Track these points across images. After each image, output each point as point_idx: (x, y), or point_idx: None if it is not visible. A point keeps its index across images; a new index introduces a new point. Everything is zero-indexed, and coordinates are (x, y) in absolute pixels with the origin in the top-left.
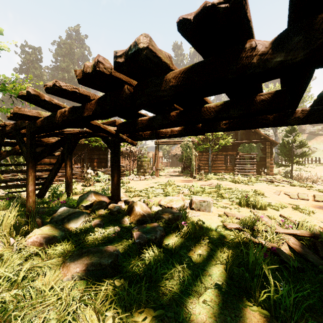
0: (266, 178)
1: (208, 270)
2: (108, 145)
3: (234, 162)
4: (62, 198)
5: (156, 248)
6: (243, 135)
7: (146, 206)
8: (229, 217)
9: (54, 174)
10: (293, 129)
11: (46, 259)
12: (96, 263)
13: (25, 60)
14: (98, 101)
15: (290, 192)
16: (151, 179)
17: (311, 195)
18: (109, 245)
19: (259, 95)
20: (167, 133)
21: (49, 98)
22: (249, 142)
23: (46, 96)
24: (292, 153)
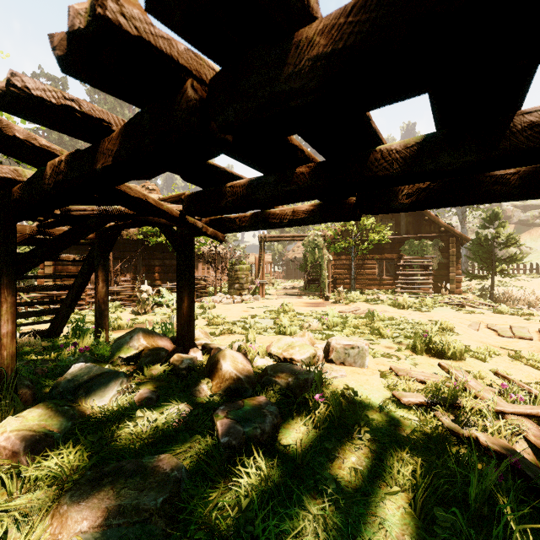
0: (451, 299)
1: (376, 507)
2: (171, 241)
3: (395, 271)
4: (85, 340)
5: (264, 455)
6: (409, 225)
7: (243, 359)
8: (402, 378)
9: (76, 295)
10: (495, 215)
11: (19, 494)
12: (129, 507)
13: None
14: (125, 128)
15: (497, 324)
16: (253, 301)
17: (534, 329)
18: (165, 449)
19: (520, 114)
20: (285, 217)
21: (26, 133)
22: (420, 237)
23: (18, 128)
24: (493, 256)
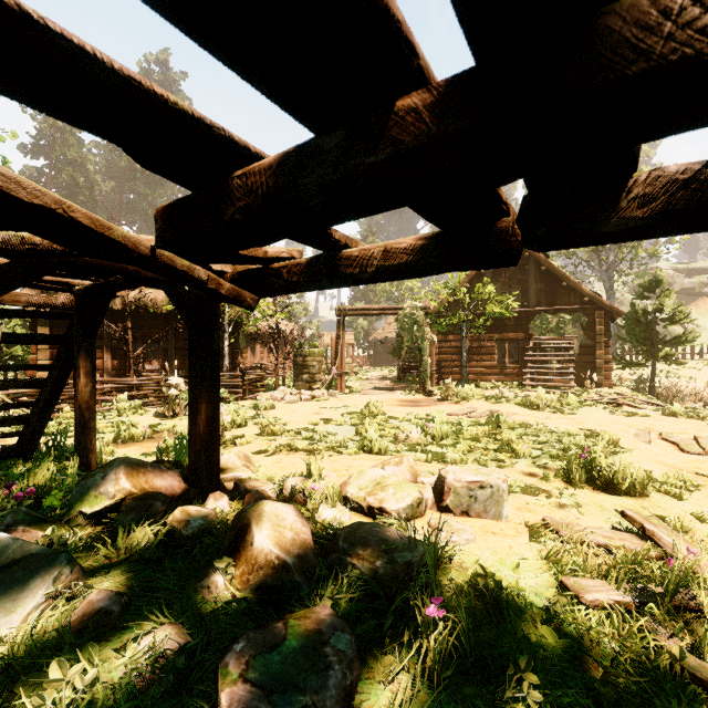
0: (601, 395)
1: None
2: (181, 311)
3: (521, 356)
4: (38, 476)
5: None
6: (540, 293)
7: (296, 519)
8: (571, 544)
9: (51, 396)
10: (656, 280)
11: None
12: None
13: (46, 127)
14: None
15: (673, 432)
16: (327, 398)
17: None
18: None
19: None
20: (370, 262)
21: None
22: (555, 310)
23: None
24: (654, 335)
